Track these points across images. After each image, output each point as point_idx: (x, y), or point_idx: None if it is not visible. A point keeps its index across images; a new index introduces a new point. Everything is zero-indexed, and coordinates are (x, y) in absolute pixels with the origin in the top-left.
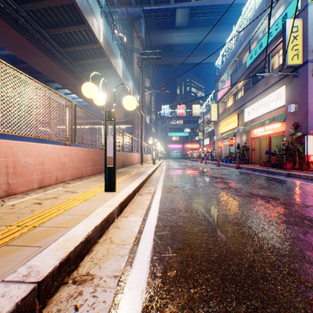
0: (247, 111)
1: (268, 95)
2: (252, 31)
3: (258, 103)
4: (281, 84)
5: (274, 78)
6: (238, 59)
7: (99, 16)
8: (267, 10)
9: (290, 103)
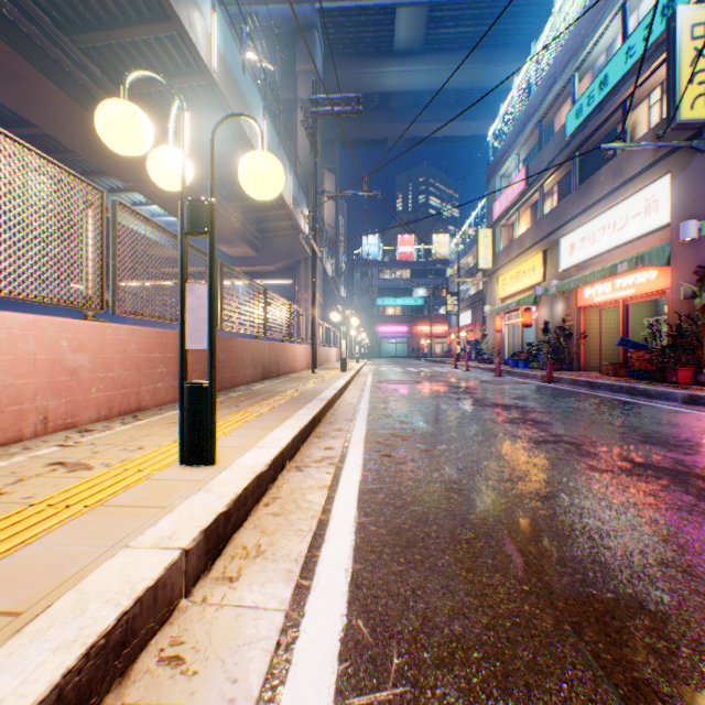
0: (567, 243)
1: (622, 202)
2: (581, 49)
3: (598, 224)
4: (660, 174)
5: (640, 159)
6: (545, 122)
7: (208, 5)
8: None
9: (683, 219)
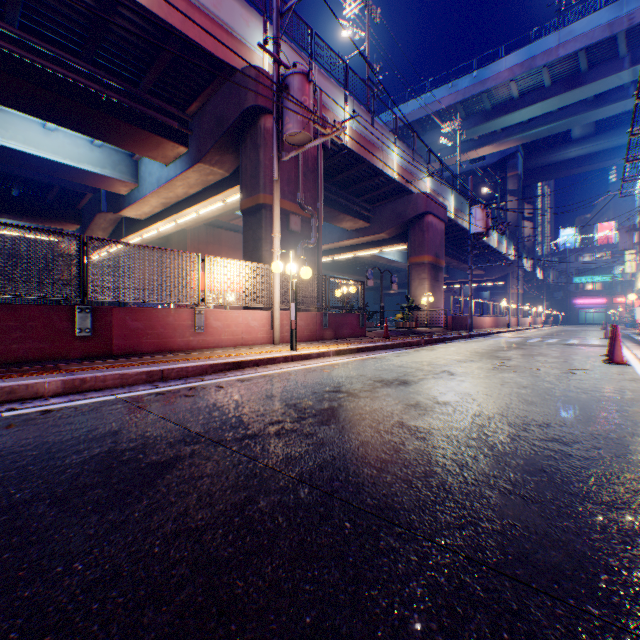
0: None
1: None
2: None
3: None
4: None
5: None
6: None
7: None
8: None
9: None
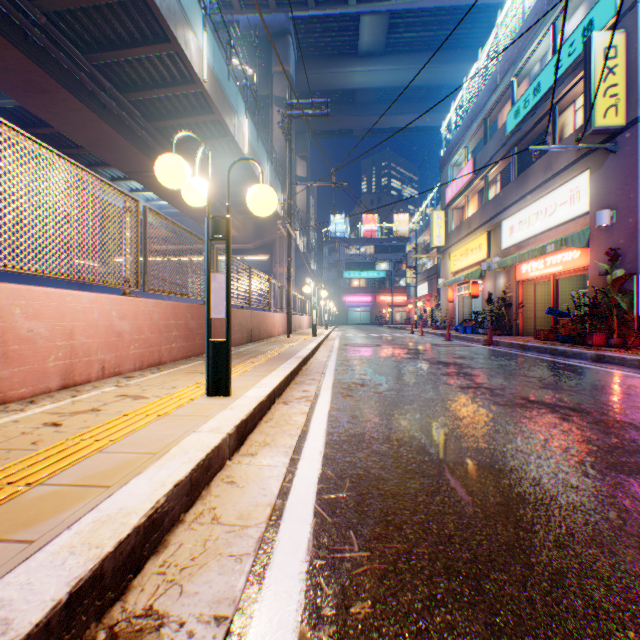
0: (507, 225)
1: (552, 192)
2: (519, 59)
3: (532, 210)
4: (581, 169)
5: (566, 156)
6: (490, 119)
7: (200, 26)
8: (551, 15)
9: (599, 208)
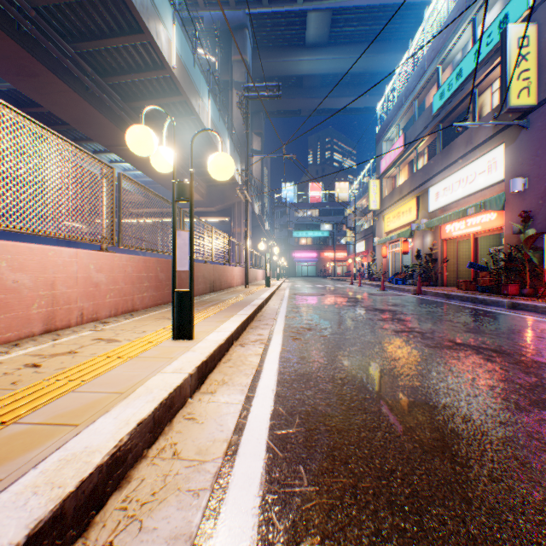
0: (434, 191)
1: (472, 163)
2: (444, 49)
3: (455, 178)
4: (498, 143)
5: (484, 132)
6: (418, 100)
7: (169, 20)
8: (472, 10)
9: (513, 176)
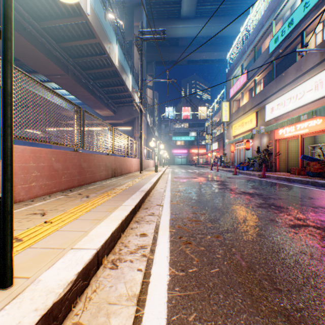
0: (269, 107)
1: (301, 84)
2: (278, 8)
3: (287, 96)
4: (324, 67)
5: (312, 61)
6: (257, 47)
7: None
8: None
9: None
